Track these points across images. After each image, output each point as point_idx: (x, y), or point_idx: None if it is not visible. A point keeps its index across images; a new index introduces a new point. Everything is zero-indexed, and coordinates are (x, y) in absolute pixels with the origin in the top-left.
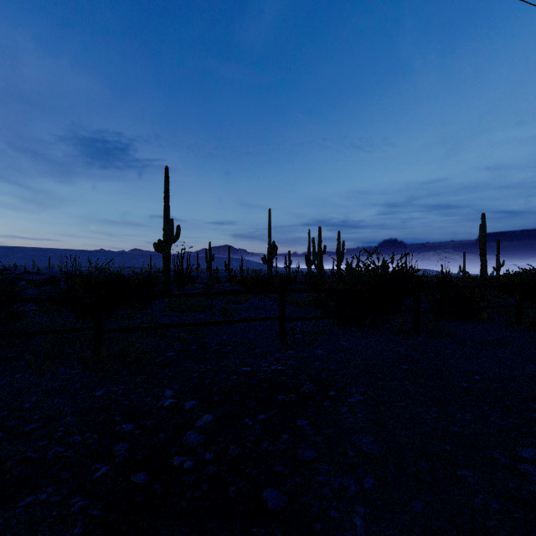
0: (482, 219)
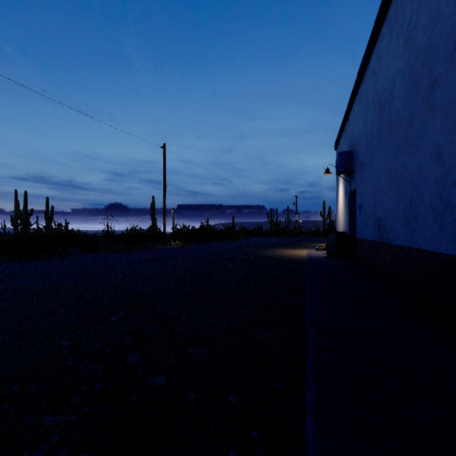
0: (153, 199)
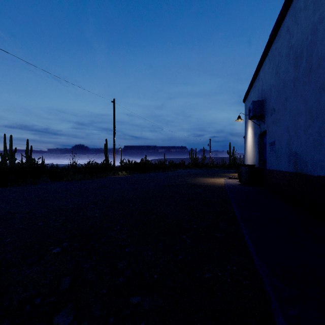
0: (106, 141)
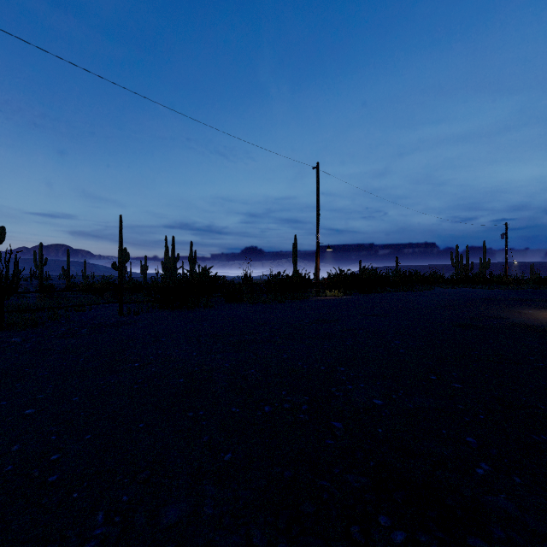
0: (295, 239)
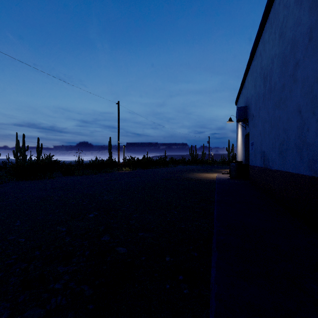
0: (110, 139)
